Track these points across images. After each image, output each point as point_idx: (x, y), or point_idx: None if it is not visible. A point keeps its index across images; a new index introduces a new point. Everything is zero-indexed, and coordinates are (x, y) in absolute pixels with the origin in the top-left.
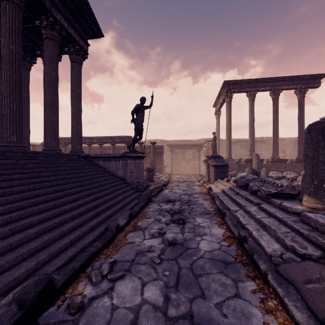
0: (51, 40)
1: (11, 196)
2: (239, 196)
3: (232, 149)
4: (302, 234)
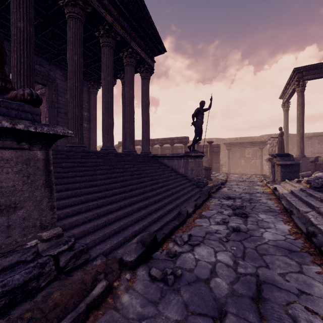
0: (129, 66)
1: (119, 183)
2: (312, 197)
3: (307, 145)
4: None
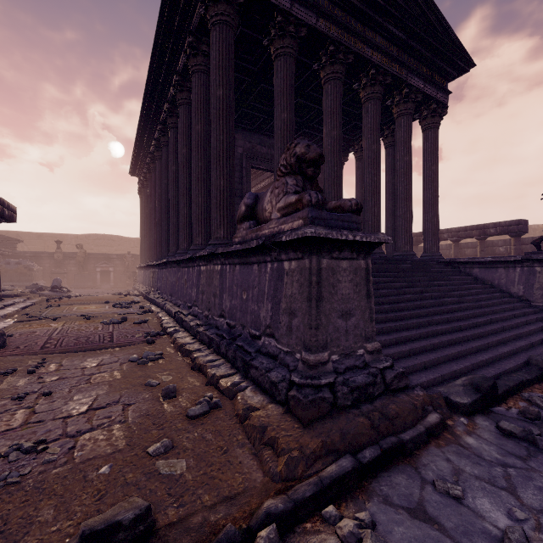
0: (404, 117)
1: (408, 304)
2: None
3: None
4: None
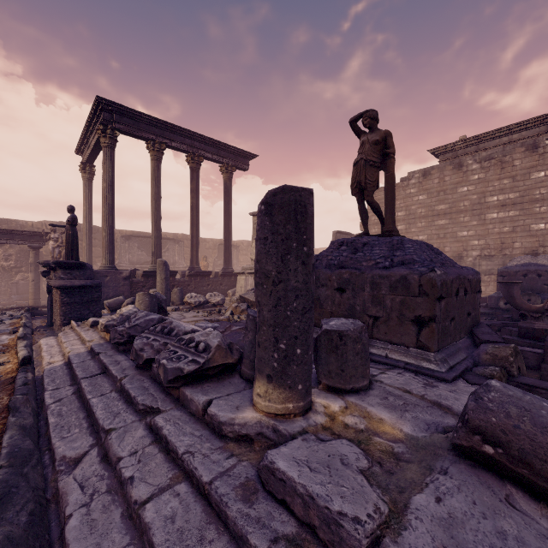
0: None
1: None
2: (106, 379)
3: (123, 250)
4: None
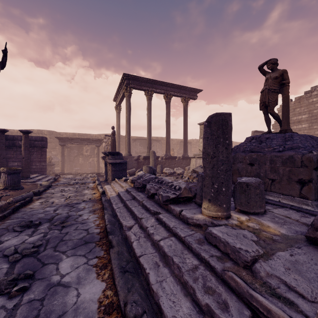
0: None
1: None
2: (135, 201)
3: (133, 146)
4: (214, 269)
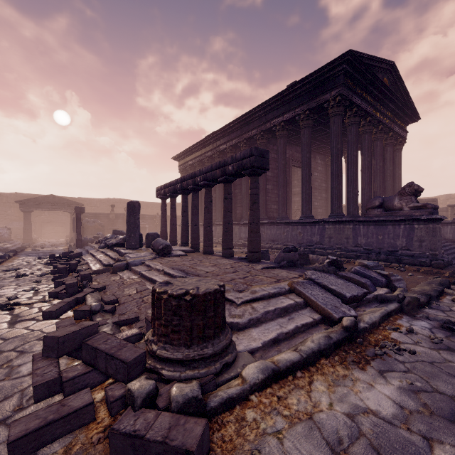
0: (389, 146)
1: None
2: None
3: None
4: None
